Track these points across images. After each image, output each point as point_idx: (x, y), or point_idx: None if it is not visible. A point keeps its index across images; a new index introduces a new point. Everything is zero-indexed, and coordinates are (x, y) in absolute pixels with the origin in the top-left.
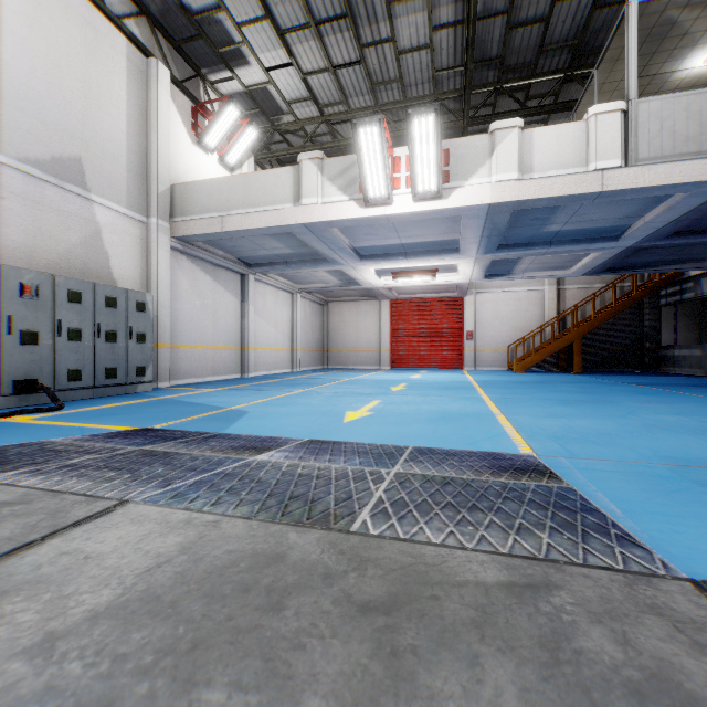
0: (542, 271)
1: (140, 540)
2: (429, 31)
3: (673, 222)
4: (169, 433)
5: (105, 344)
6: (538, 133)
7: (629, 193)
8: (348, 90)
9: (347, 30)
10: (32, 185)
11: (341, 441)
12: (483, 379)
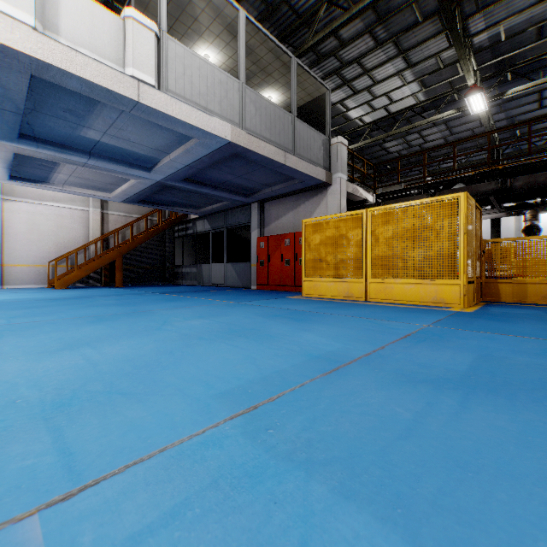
0: (85, 188)
1: None
2: None
3: (188, 167)
4: None
5: None
6: None
7: (161, 118)
8: None
9: None
10: None
11: None
12: (2, 299)
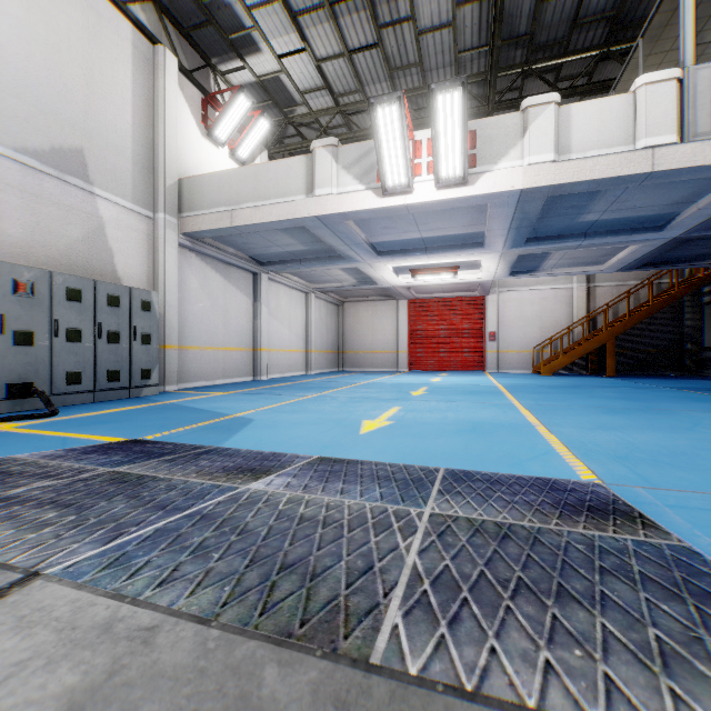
0: (573, 267)
1: (6, 679)
2: (451, 7)
3: None
4: (158, 447)
5: (107, 345)
6: (577, 108)
7: (683, 174)
8: (364, 76)
9: (363, 10)
10: (30, 176)
11: (357, 459)
12: (509, 383)
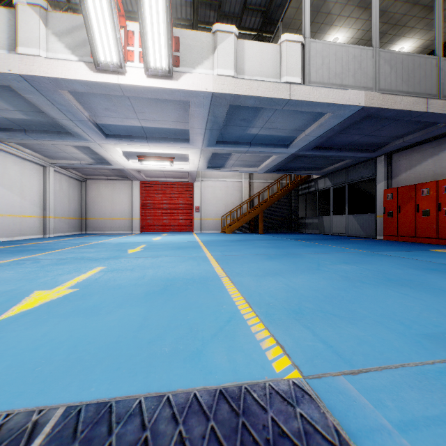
0: (243, 167)
1: None
2: None
3: (319, 137)
4: None
5: None
6: (248, 44)
7: (304, 106)
8: None
9: None
10: None
11: None
12: (206, 239)
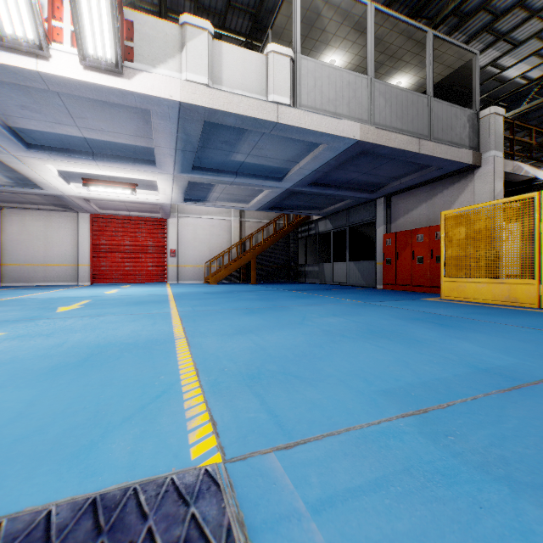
0: (230, 202)
1: None
2: None
3: (315, 172)
4: None
5: None
6: (227, 48)
7: (295, 132)
8: None
9: None
10: None
11: None
12: (181, 291)
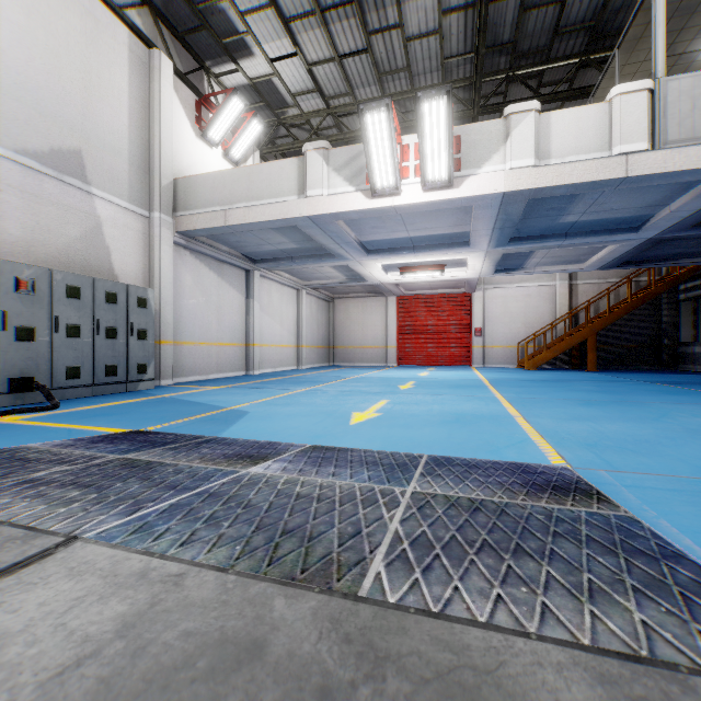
0: (555, 265)
1: (69, 609)
2: (438, 16)
3: (700, 211)
4: (160, 437)
5: (105, 340)
6: (556, 116)
7: (655, 179)
8: (354, 80)
9: (353, 17)
10: (30, 177)
11: (347, 447)
12: (494, 377)
